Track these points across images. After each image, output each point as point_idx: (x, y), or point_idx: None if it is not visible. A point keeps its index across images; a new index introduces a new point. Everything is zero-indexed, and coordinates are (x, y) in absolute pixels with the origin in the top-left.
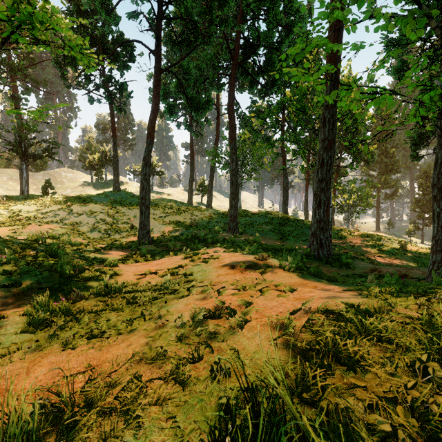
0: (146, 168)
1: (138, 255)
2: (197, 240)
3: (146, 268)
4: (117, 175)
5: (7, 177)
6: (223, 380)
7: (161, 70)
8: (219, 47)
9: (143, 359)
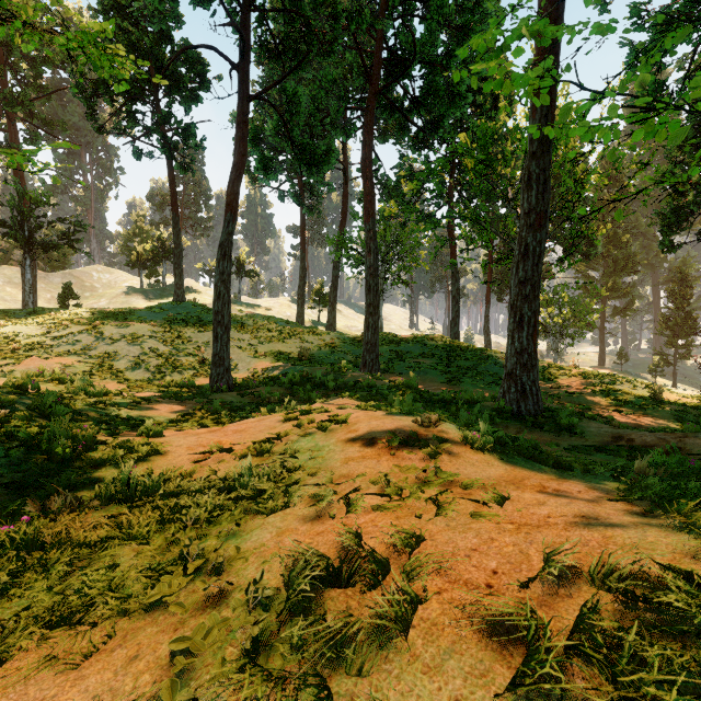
0: (223, 262)
1: (206, 412)
2: (311, 384)
3: (214, 440)
4: (180, 276)
5: (4, 280)
6: None
7: (249, 96)
8: (347, 70)
9: None
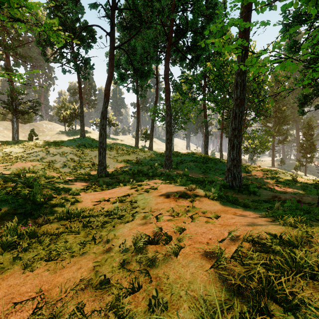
0: (103, 120)
1: (96, 186)
2: (142, 174)
3: (101, 197)
4: (83, 126)
5: (3, 128)
6: (160, 314)
7: (114, 47)
8: (158, 33)
9: (89, 285)
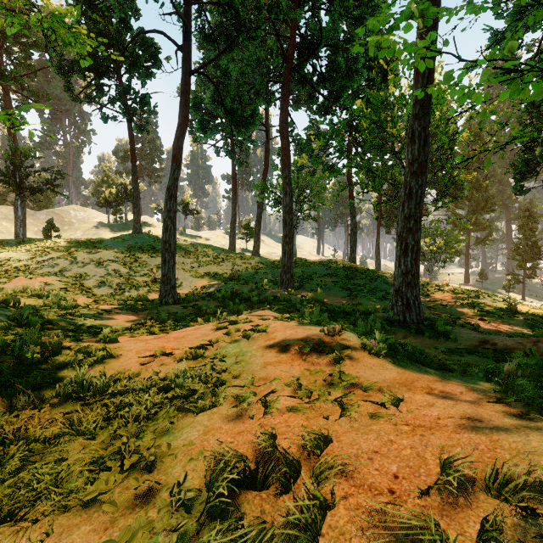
0: (170, 202)
1: (155, 322)
2: (239, 299)
3: (159, 346)
4: (138, 214)
5: (1, 217)
6: None
7: (190, 71)
8: (268, 52)
9: None
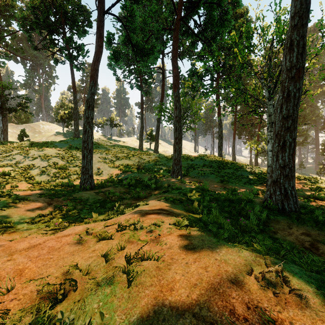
0: (88, 111)
1: (60, 211)
2: (141, 185)
3: (18, 267)
4: (77, 125)
5: None
6: None
7: (104, 11)
8: (164, 20)
9: None
